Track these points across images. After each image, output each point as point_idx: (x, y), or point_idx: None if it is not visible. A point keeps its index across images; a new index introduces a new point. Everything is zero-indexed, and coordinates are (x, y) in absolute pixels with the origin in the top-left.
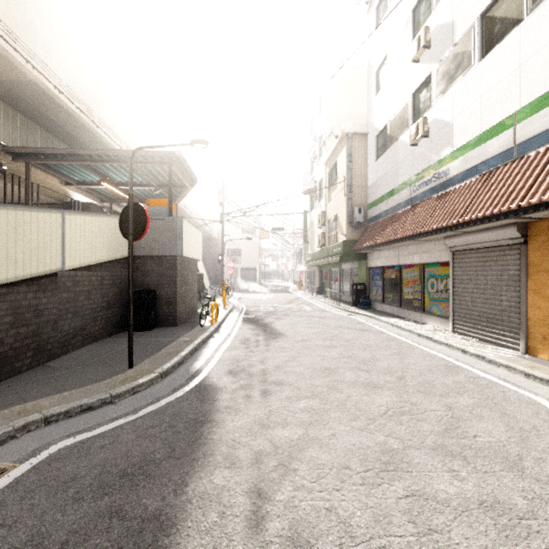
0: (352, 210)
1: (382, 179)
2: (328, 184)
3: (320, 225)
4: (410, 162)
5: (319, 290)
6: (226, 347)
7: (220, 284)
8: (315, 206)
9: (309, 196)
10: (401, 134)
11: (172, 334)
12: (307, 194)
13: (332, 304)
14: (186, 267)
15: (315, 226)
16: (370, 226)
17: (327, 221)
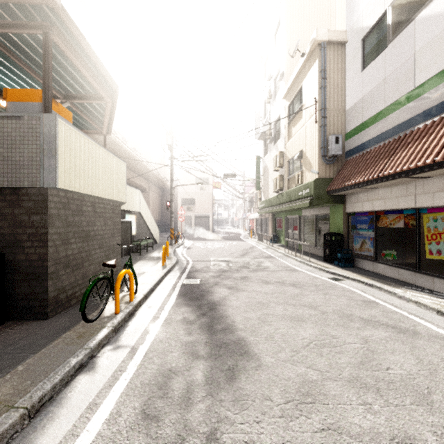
0: (326, 140)
1: (375, 91)
2: (287, 120)
3: (278, 166)
4: None
5: (273, 238)
6: None
7: (176, 230)
8: (269, 149)
9: (262, 142)
10: (424, 5)
11: (0, 356)
12: (260, 138)
13: (298, 259)
14: (86, 210)
15: (269, 170)
16: (351, 160)
17: (286, 162)
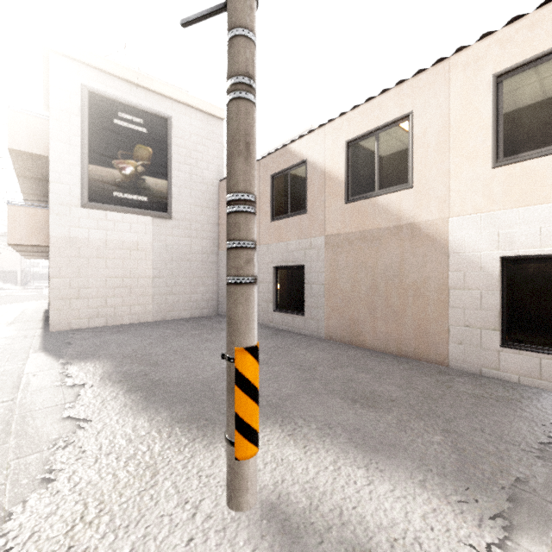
0: None
1: None
2: None
3: None
4: None
5: None
6: None
7: None
8: None
9: None
10: None
11: None
12: None
13: None
14: None
15: None
16: None
17: None
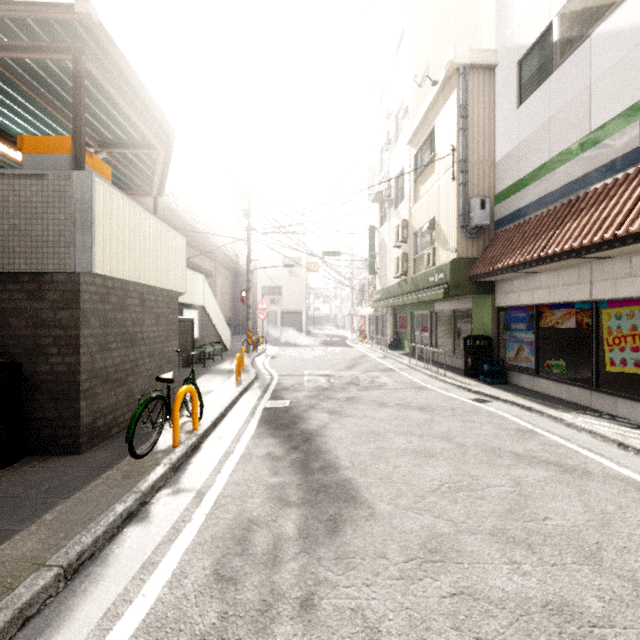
0: (468, 205)
1: (536, 136)
2: (413, 175)
3: (400, 241)
4: (638, 65)
5: (393, 343)
6: (128, 635)
7: (255, 332)
8: (388, 216)
9: (377, 206)
10: (603, 17)
11: (20, 502)
12: (375, 201)
13: (428, 372)
14: (132, 303)
15: (388, 246)
16: (503, 232)
17: (412, 234)
